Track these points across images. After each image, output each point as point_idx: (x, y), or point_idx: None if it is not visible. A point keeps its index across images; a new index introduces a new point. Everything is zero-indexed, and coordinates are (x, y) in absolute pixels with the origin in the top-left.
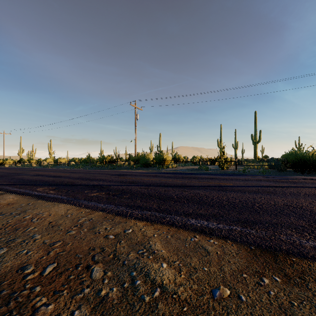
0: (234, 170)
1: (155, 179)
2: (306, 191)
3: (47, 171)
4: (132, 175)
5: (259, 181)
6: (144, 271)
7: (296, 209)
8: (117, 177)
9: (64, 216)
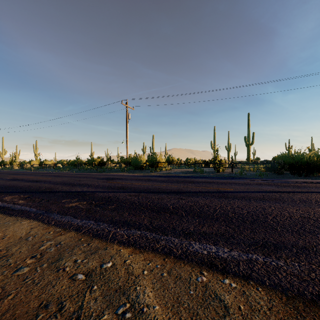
0: (230, 173)
1: (148, 184)
2: (316, 198)
3: (28, 175)
4: (122, 179)
5: (260, 186)
6: None
7: (318, 223)
8: (105, 181)
9: (23, 238)
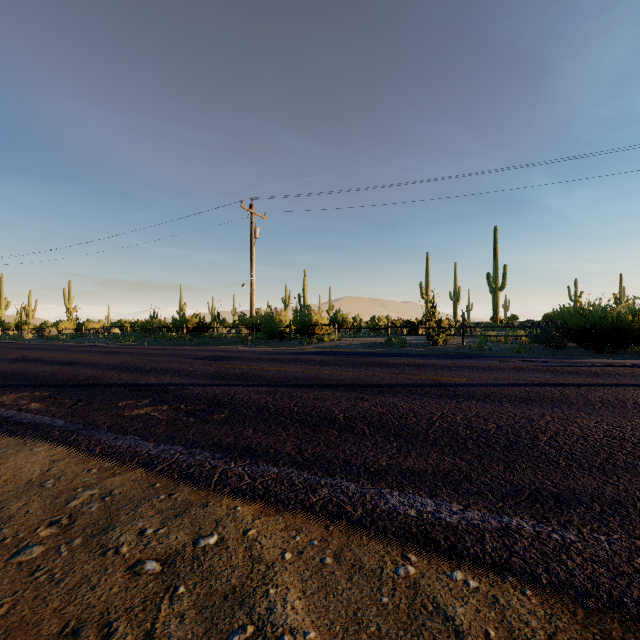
0: (460, 346)
1: (294, 368)
2: (635, 397)
3: (52, 350)
4: (243, 359)
5: (521, 373)
6: None
7: None
8: (208, 364)
9: (35, 483)
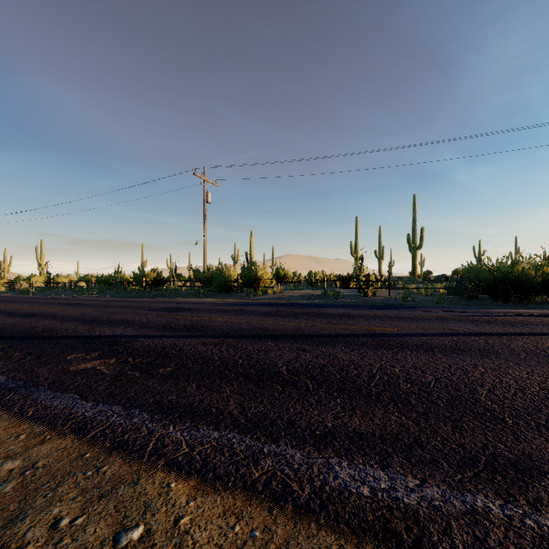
0: (387, 298)
1: (240, 319)
2: None
3: (19, 302)
4: (194, 310)
5: (444, 322)
6: None
7: None
8: (162, 315)
9: None
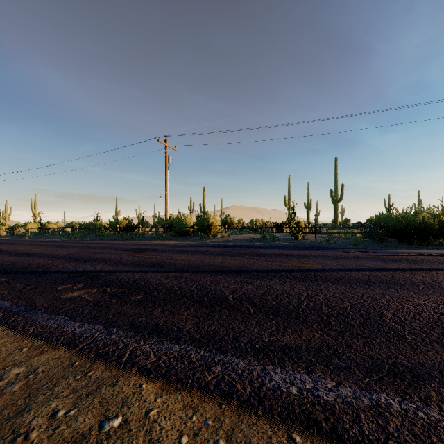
0: (313, 241)
1: (195, 258)
2: None
3: (18, 244)
4: (158, 250)
5: (359, 260)
6: None
7: None
8: (132, 254)
9: None
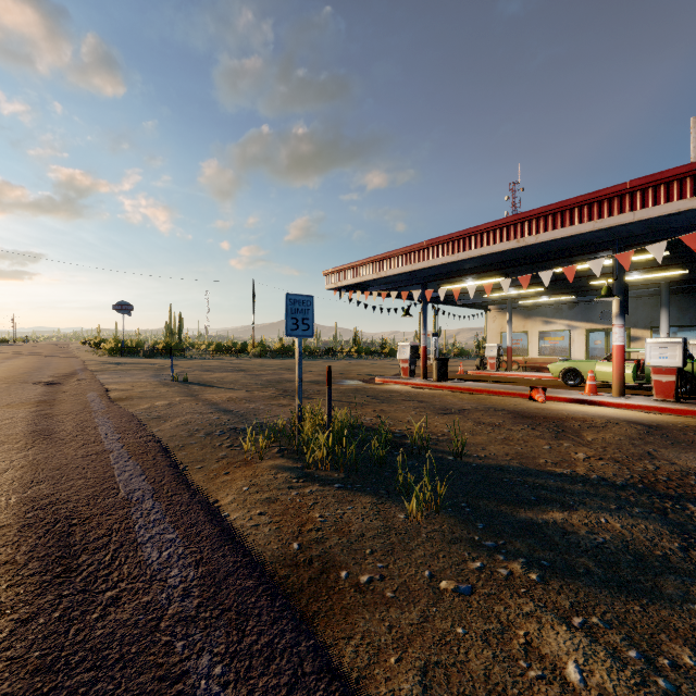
0: None
1: None
2: None
3: None
4: None
5: None
6: (629, 669)
7: None
8: None
9: None
